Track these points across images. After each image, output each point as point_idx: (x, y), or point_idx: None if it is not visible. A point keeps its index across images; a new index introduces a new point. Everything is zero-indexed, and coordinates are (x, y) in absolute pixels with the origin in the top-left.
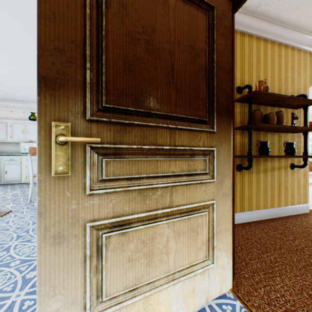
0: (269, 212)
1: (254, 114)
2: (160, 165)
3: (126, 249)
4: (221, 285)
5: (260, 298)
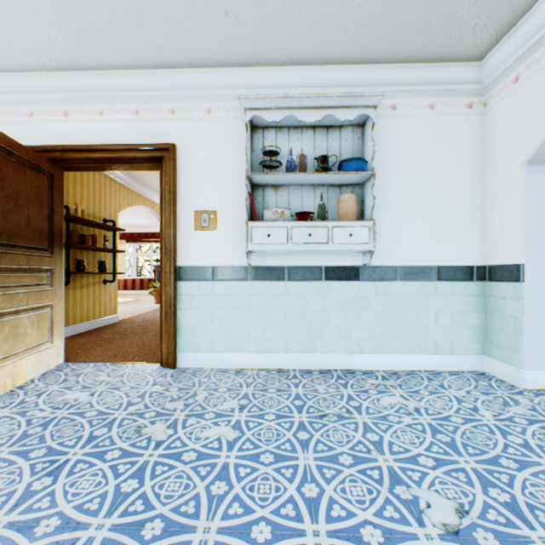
0: (86, 325)
1: (74, 234)
2: (23, 279)
3: (4, 331)
4: (58, 359)
5: (84, 358)
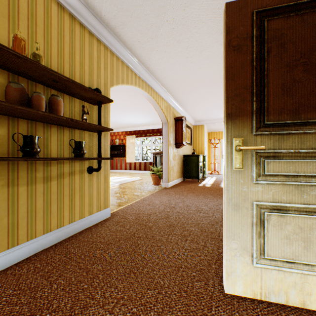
0: (55, 235)
1: (9, 88)
2: None
3: None
4: None
5: None
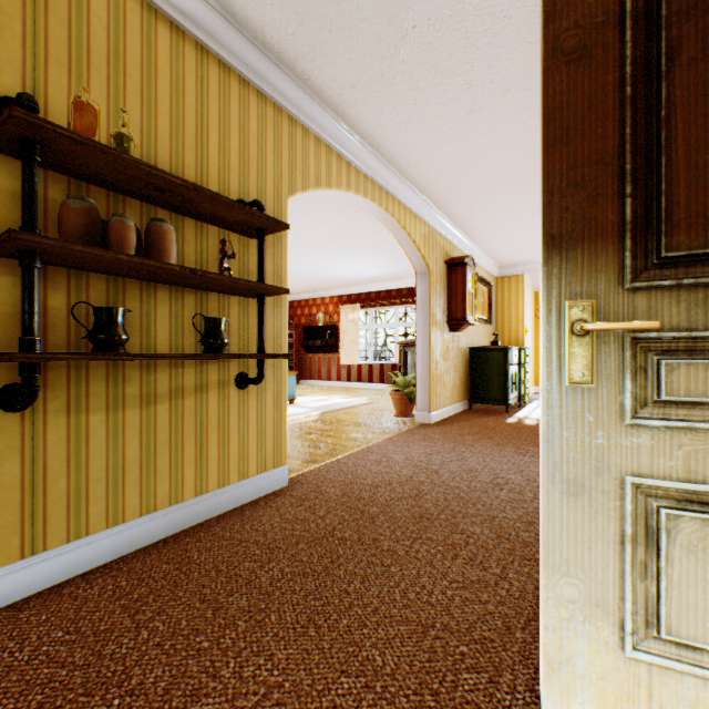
0: (164, 519)
1: (64, 210)
2: None
3: None
4: None
5: None
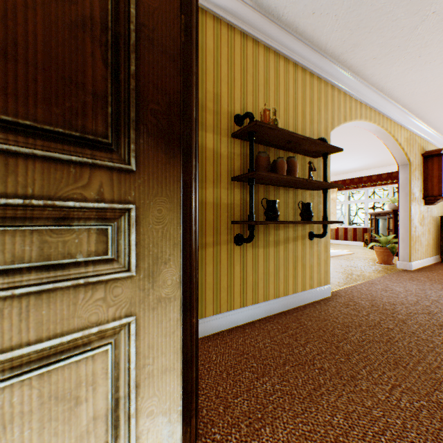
0: (282, 302)
1: (259, 159)
2: None
3: None
4: None
5: None
